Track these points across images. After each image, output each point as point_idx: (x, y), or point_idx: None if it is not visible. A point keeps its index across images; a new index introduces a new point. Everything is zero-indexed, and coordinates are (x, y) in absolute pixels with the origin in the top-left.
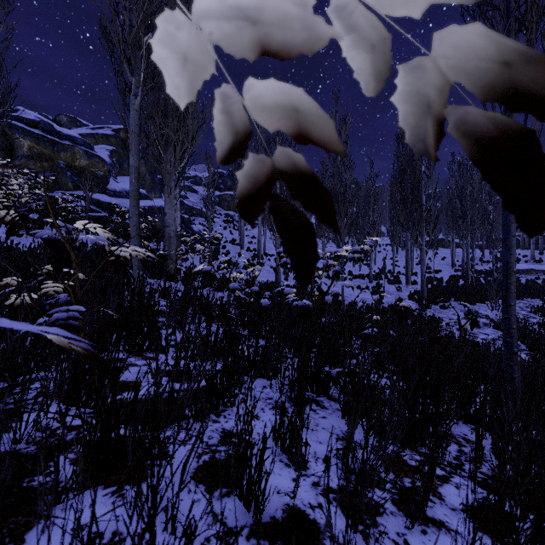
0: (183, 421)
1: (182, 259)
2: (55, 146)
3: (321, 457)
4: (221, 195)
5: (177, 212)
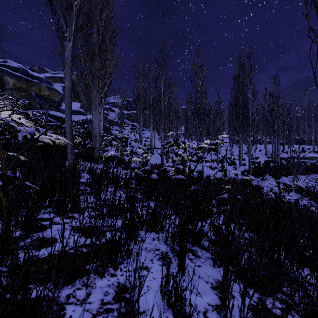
0: (85, 276)
1: (104, 150)
2: (29, 83)
3: (201, 311)
4: (129, 113)
5: (101, 122)
